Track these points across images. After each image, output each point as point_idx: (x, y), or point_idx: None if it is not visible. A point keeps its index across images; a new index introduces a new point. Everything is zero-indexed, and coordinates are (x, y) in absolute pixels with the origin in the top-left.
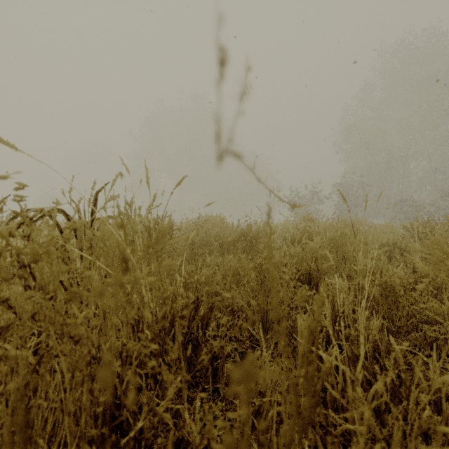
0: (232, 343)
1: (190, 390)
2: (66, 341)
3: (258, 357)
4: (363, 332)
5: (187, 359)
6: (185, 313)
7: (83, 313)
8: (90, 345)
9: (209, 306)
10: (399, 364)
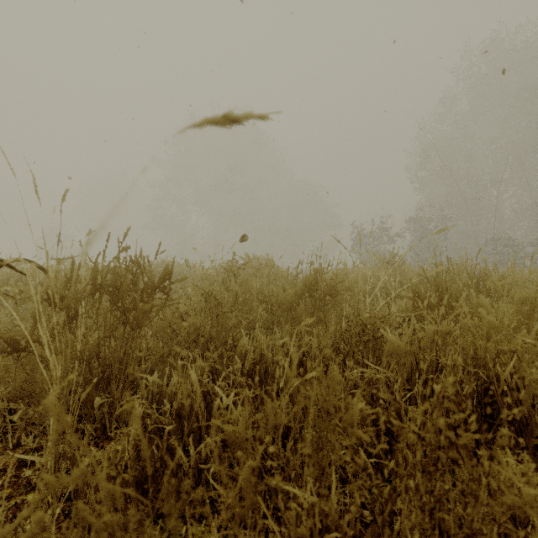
0: None
1: None
2: None
3: None
4: None
5: None
6: None
7: None
8: None
9: None
10: None
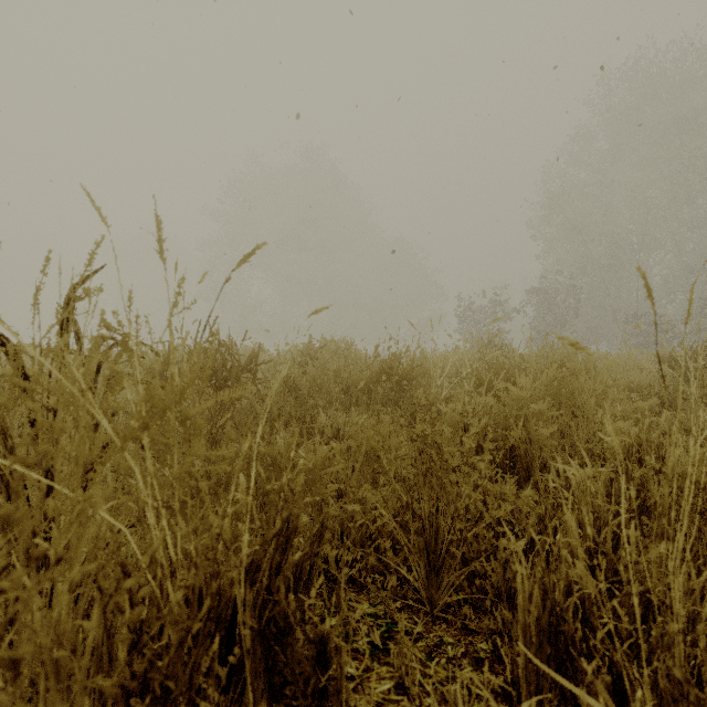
0: (366, 604)
1: None
2: None
3: (420, 632)
4: (680, 614)
5: (266, 656)
6: None
7: None
8: None
9: (317, 527)
10: None
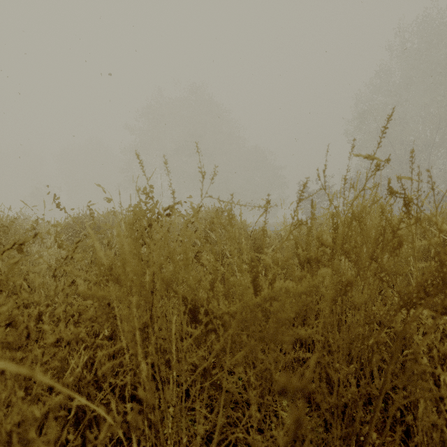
0: None
1: None
2: None
3: None
4: None
5: None
6: None
7: None
8: None
9: None
10: None
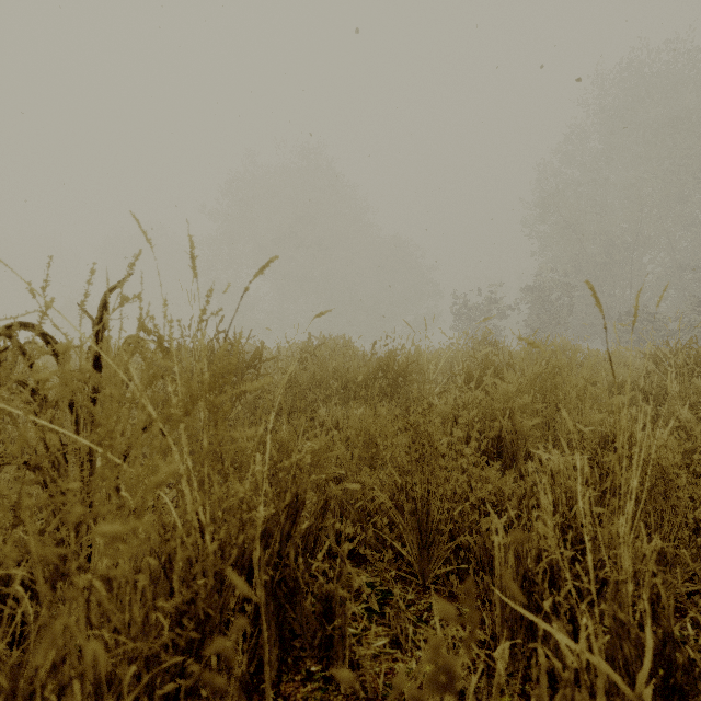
0: (364, 574)
1: (282, 677)
2: (21, 595)
3: (413, 600)
4: (629, 571)
5: (278, 614)
6: (217, 650)
7: None
8: None
9: (321, 505)
10: None
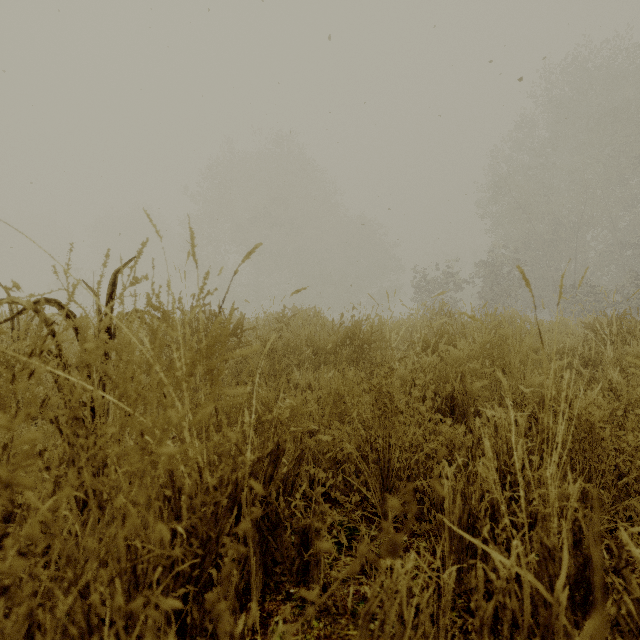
0: (334, 513)
1: (266, 597)
2: None
3: (376, 535)
4: (555, 506)
5: (261, 545)
6: (242, 528)
7: (49, 504)
8: (31, 602)
9: (297, 454)
10: (619, 562)
